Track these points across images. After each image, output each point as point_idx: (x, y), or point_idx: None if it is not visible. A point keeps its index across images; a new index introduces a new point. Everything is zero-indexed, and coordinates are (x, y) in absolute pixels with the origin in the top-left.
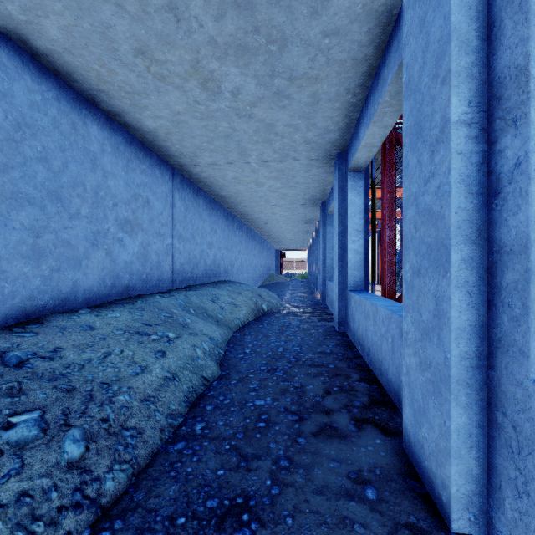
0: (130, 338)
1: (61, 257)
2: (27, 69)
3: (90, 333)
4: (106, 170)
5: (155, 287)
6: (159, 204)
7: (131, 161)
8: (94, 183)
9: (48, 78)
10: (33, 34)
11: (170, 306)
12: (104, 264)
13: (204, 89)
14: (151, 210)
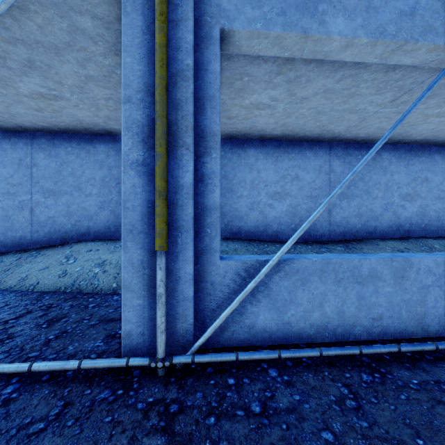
0: (392, 251)
1: (368, 216)
2: (355, 149)
3: (375, 246)
4: (392, 172)
5: (434, 233)
6: (438, 178)
7: (411, 160)
8: (385, 180)
9: (363, 146)
10: (356, 139)
11: (435, 244)
12: (391, 219)
13: (440, 117)
14: (429, 183)
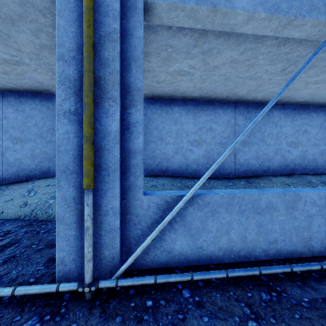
0: (281, 184)
1: (264, 158)
2: (254, 108)
3: (269, 181)
4: (281, 125)
5: (311, 171)
6: (314, 130)
7: (295, 117)
8: (276, 132)
9: (260, 106)
10: (255, 100)
11: (312, 179)
12: (280, 160)
13: (317, 84)
14: (308, 134)
